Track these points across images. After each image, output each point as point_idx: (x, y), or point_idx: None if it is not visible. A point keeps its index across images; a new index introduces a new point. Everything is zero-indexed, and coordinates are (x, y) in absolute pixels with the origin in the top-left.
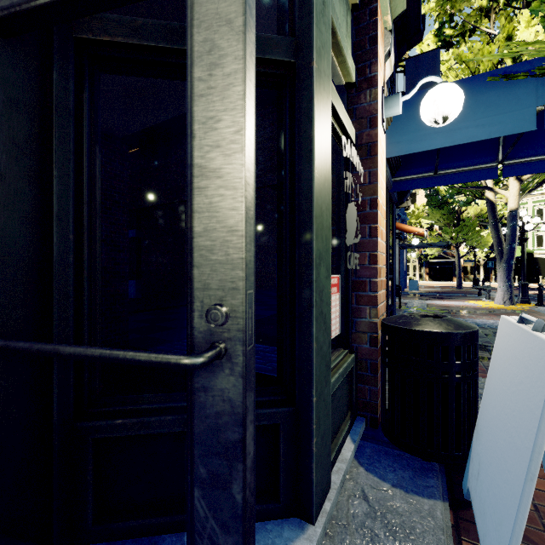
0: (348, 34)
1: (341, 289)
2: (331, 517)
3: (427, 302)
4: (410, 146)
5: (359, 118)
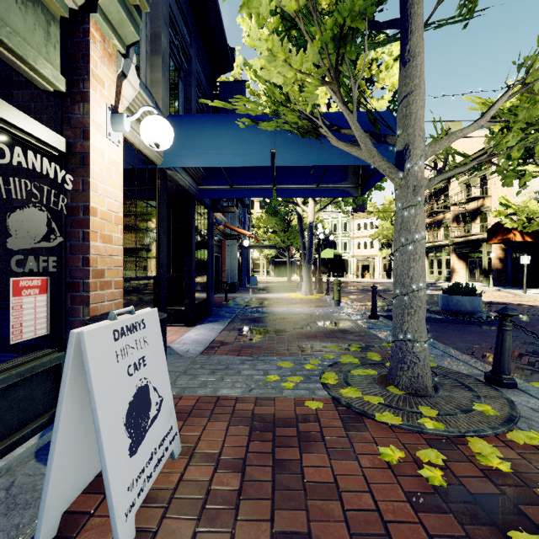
0: (53, 44)
1: (55, 290)
2: None
3: (254, 296)
4: (188, 160)
5: (74, 128)
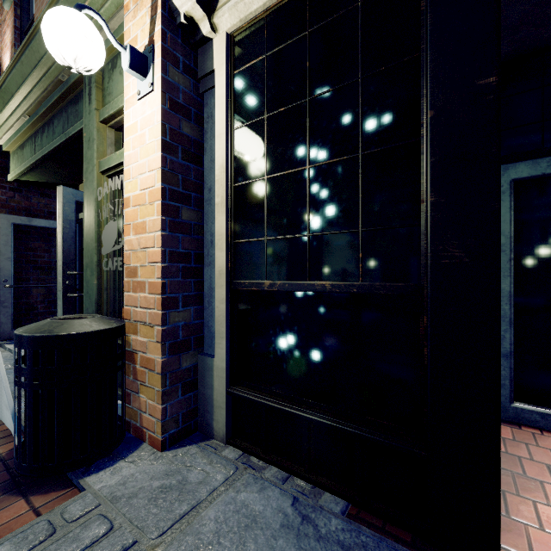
0: None
1: None
2: None
3: None
4: None
5: None
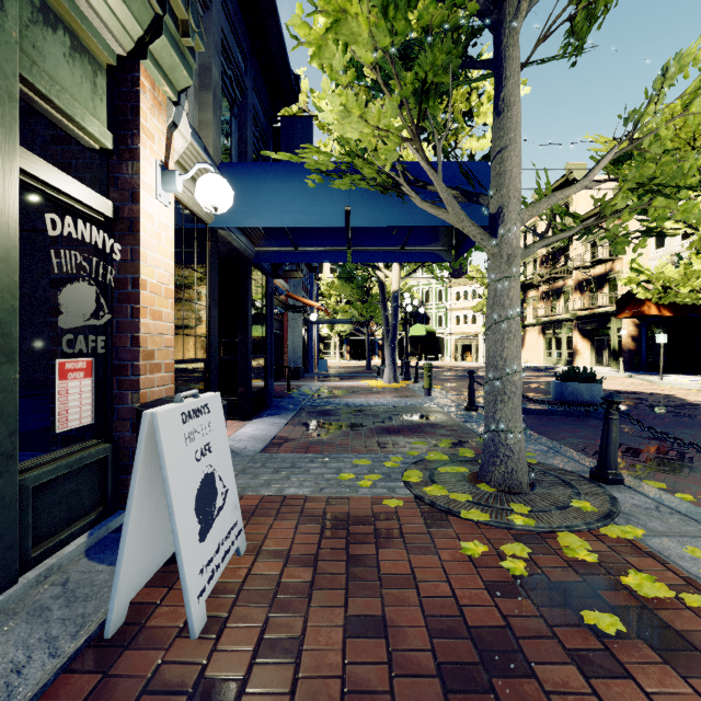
0: (100, 96)
1: (100, 373)
2: (4, 611)
3: (324, 384)
4: (245, 219)
5: (122, 189)
